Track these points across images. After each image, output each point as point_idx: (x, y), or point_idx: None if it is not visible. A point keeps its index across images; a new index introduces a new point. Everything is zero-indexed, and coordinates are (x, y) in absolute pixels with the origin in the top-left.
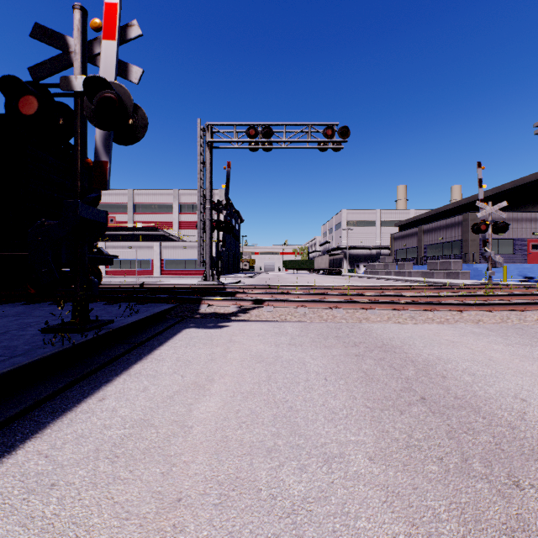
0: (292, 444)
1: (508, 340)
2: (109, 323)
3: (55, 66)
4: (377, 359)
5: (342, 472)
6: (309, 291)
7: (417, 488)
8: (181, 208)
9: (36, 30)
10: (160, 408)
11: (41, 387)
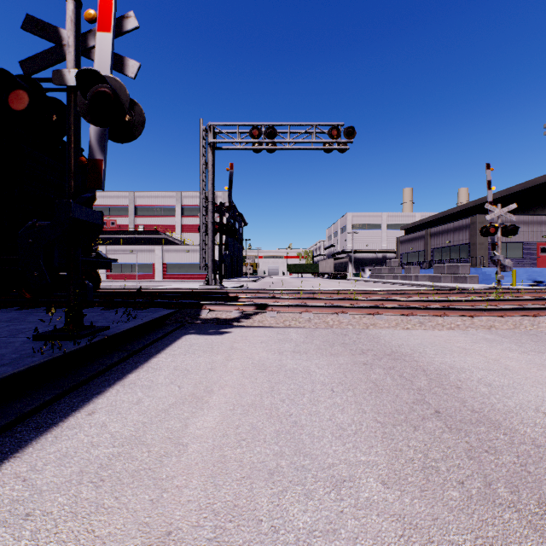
0: (296, 465)
1: (523, 347)
2: (105, 329)
3: (47, 60)
4: (387, 368)
5: (352, 499)
6: (314, 295)
7: (437, 519)
8: (183, 211)
9: (28, 22)
10: (153, 423)
11: (26, 400)
